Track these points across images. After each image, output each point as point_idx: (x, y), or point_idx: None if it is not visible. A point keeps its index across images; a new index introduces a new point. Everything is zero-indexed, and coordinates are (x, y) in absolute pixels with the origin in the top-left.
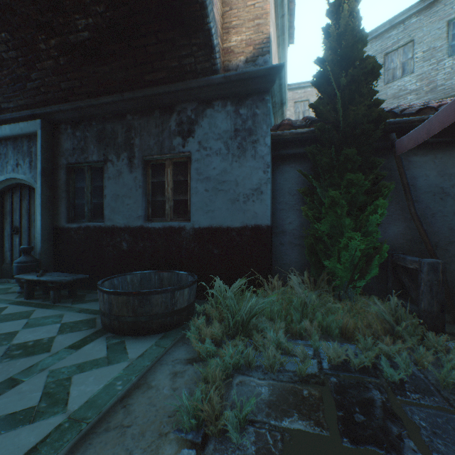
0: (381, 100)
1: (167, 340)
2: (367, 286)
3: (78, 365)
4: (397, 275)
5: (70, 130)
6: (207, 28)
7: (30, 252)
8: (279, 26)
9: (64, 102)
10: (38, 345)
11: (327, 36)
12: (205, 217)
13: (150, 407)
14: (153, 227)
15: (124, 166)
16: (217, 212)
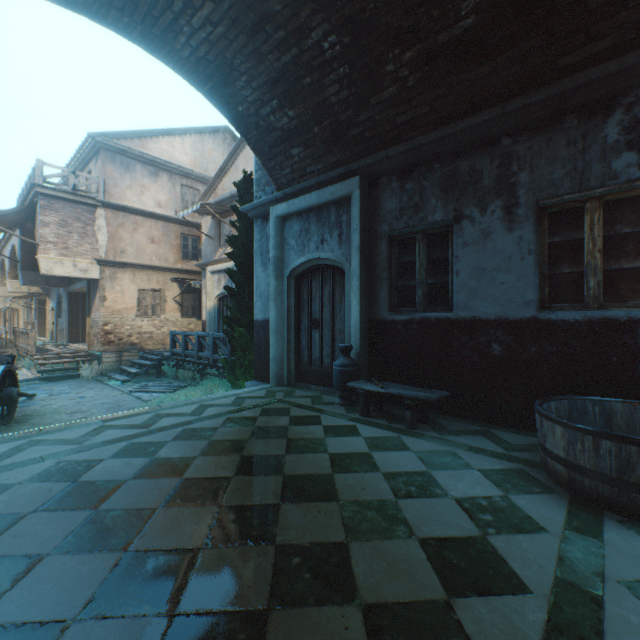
0: None
1: None
2: None
3: None
4: None
5: (395, 183)
6: None
7: (349, 352)
8: None
9: (392, 144)
10: (502, 509)
11: None
12: None
13: None
14: (561, 320)
15: (495, 222)
16: None
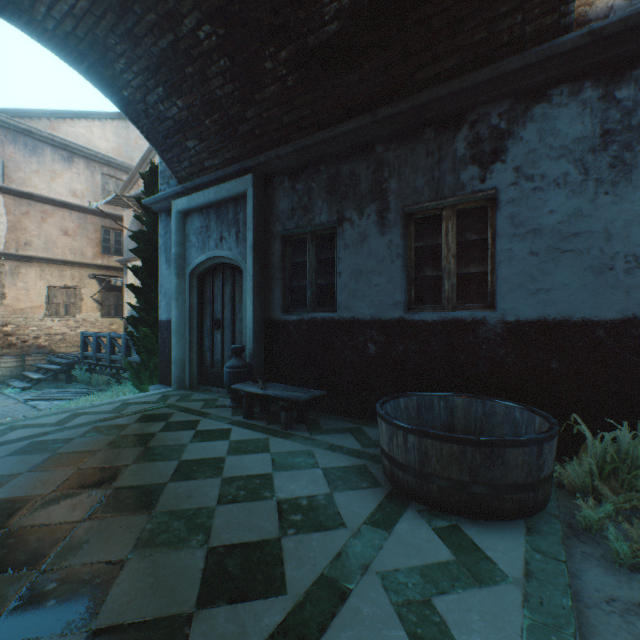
0: None
1: (548, 542)
2: None
3: (418, 570)
4: None
5: (288, 183)
6: None
7: (241, 353)
8: None
9: (282, 143)
10: (317, 507)
11: None
12: (530, 303)
13: None
14: (422, 320)
15: (371, 226)
16: (559, 293)
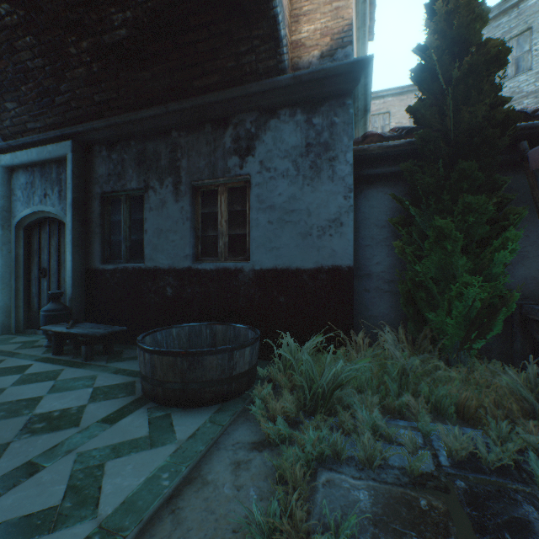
0: (507, 97)
1: (224, 415)
2: (483, 347)
3: (113, 446)
4: (527, 333)
5: (105, 152)
6: (272, 15)
7: (59, 298)
8: (359, 14)
9: (98, 118)
10: (65, 416)
11: (431, 16)
12: (269, 256)
13: (207, 514)
14: (204, 269)
15: (169, 194)
16: (284, 250)
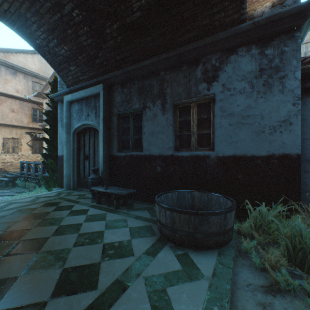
0: None
1: (227, 259)
2: None
3: (163, 275)
4: None
5: (120, 89)
6: None
7: (97, 171)
8: None
9: (117, 69)
10: (122, 246)
11: None
12: (229, 147)
13: None
14: (182, 156)
15: (158, 110)
16: (241, 143)
